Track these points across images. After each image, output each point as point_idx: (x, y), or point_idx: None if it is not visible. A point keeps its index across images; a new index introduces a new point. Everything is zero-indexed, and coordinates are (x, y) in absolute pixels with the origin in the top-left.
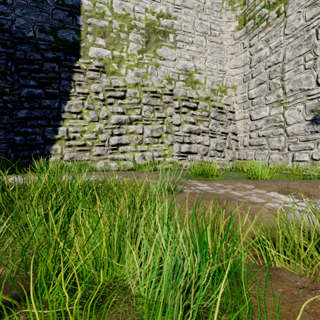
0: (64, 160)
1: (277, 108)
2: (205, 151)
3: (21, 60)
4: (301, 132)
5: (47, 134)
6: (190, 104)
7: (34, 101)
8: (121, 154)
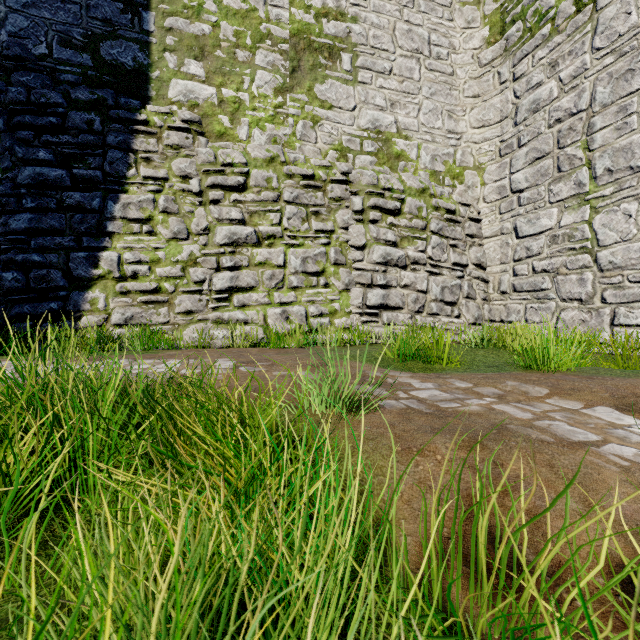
0: (112, 324)
1: (577, 211)
2: (419, 303)
3: (18, 105)
4: (632, 263)
5: (74, 267)
6: (386, 203)
7: (46, 194)
8: (237, 311)
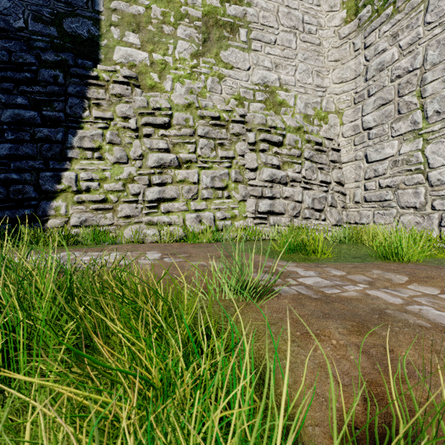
0: (71, 225)
1: (413, 142)
2: (296, 210)
3: (2, 64)
4: None
5: (42, 183)
6: (272, 137)
7: (23, 129)
8: (163, 216)
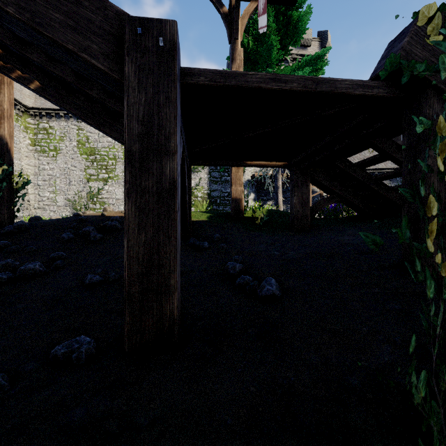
0: None
1: (53, 194)
2: None
3: None
4: (62, 206)
5: None
6: None
7: None
8: None
